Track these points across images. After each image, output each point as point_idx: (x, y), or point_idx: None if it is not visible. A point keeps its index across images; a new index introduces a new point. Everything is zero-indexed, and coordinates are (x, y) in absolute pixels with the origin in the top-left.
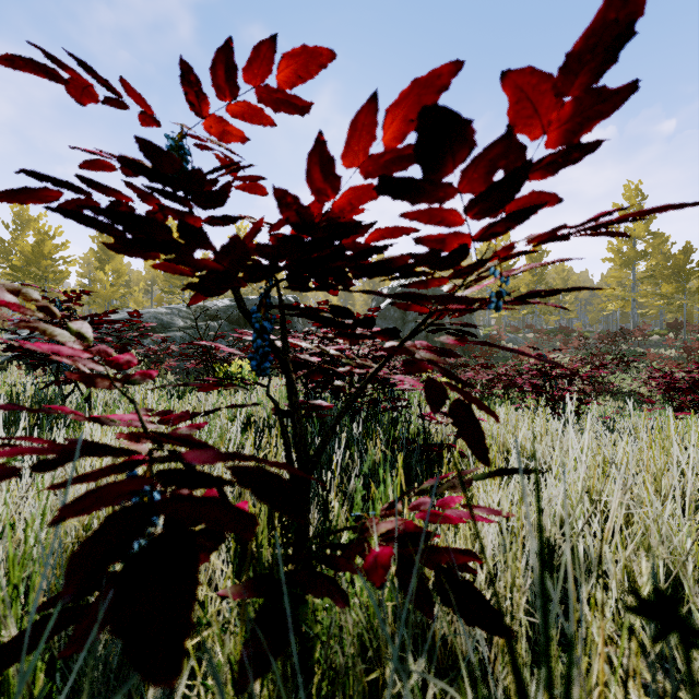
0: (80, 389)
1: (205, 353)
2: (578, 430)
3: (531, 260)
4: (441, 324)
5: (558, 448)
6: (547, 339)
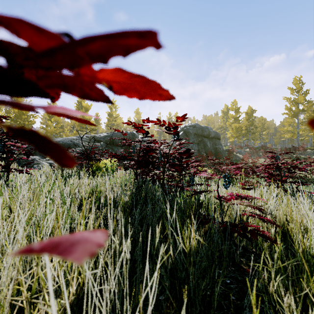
0: (0, 175)
1: (87, 156)
2: None
3: (247, 114)
4: None
5: None
6: (256, 151)
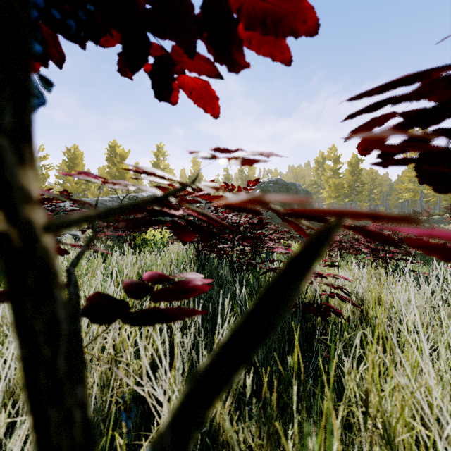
0: None
1: None
2: (448, 292)
3: (351, 166)
4: (448, 114)
5: (428, 308)
6: None
